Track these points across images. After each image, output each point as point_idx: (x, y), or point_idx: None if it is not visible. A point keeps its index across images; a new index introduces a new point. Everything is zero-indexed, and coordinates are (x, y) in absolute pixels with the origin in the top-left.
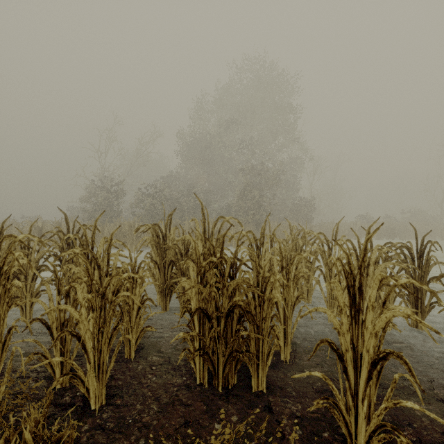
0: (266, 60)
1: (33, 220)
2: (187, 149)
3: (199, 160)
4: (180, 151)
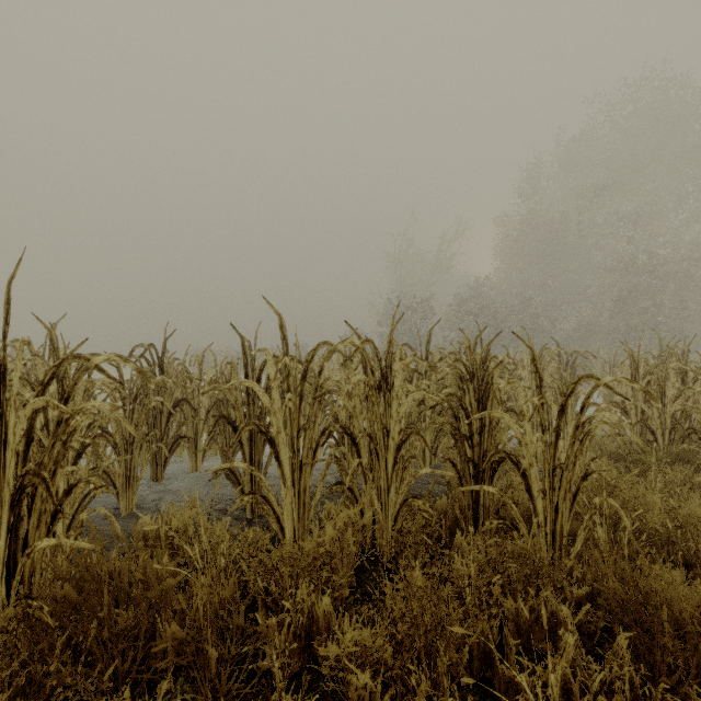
0: (664, 78)
1: (302, 349)
2: (513, 243)
3: (538, 258)
4: (501, 248)
